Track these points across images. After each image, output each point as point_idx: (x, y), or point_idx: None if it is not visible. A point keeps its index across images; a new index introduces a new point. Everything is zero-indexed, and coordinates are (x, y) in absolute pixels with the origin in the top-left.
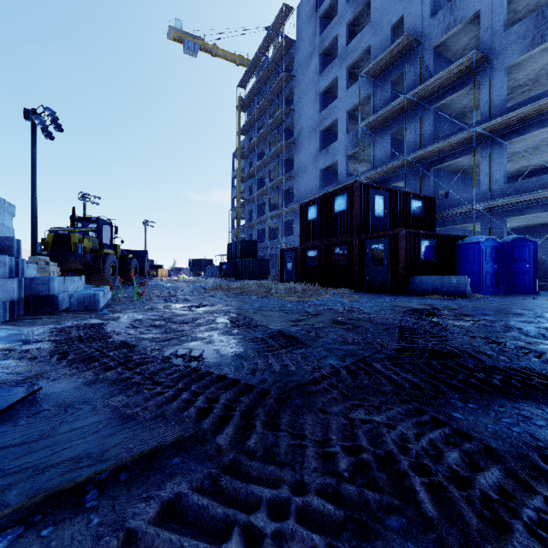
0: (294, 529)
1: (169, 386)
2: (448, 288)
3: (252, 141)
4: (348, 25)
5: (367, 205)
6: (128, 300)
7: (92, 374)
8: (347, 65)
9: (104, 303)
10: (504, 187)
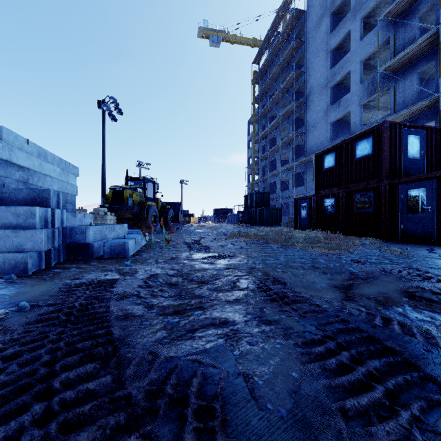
0: None
1: None
2: None
3: (265, 107)
4: None
5: (399, 147)
6: (157, 247)
7: None
8: (361, 16)
9: (135, 250)
10: None
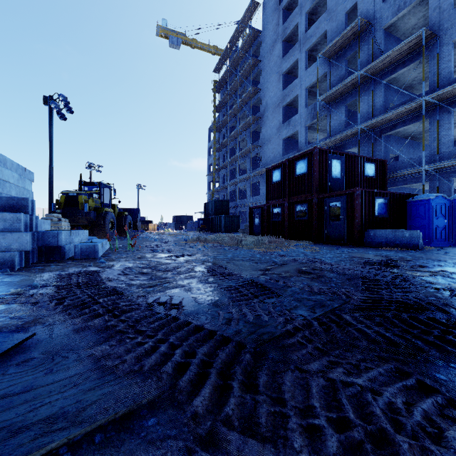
0: None
1: (149, 336)
2: (401, 241)
3: (225, 117)
4: (307, 14)
5: (325, 168)
6: (122, 250)
7: (82, 321)
8: (306, 48)
9: (102, 252)
10: (452, 150)
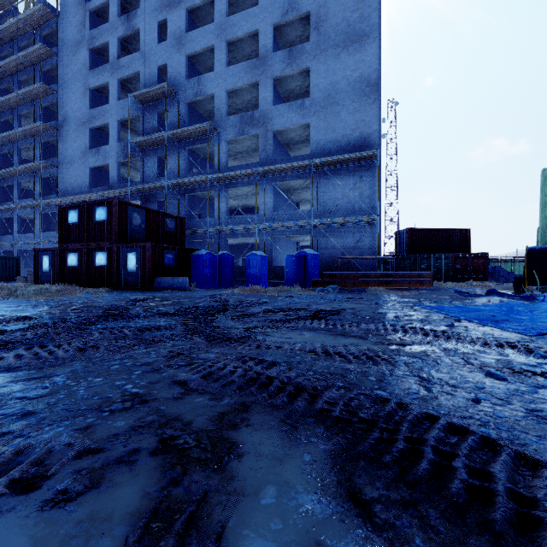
0: (7, 341)
1: None
2: (177, 285)
3: None
4: (121, 39)
5: (126, 219)
6: None
7: None
8: (119, 77)
9: None
10: (227, 218)
